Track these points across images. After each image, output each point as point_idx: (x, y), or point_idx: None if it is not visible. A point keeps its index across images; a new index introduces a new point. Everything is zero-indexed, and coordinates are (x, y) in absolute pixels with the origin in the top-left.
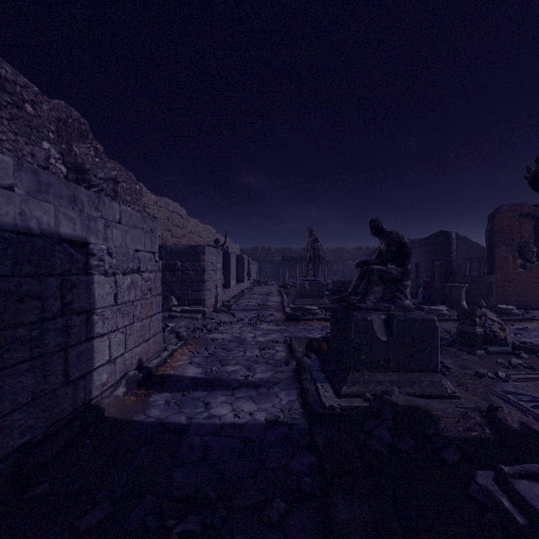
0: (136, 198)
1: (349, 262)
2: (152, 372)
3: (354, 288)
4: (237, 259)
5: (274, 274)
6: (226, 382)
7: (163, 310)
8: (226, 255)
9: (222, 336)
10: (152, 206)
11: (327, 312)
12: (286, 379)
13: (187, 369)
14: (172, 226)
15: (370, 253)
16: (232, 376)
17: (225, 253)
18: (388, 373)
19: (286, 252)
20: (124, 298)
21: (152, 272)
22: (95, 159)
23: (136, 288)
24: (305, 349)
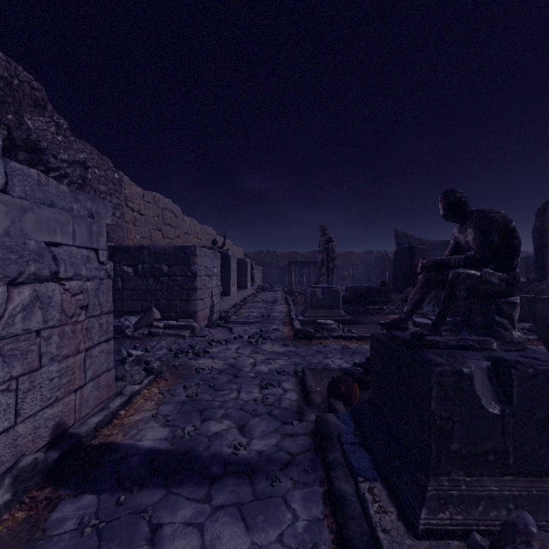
0: (114, 189)
1: (359, 266)
2: (84, 442)
3: (415, 306)
4: (239, 264)
5: (279, 279)
6: (202, 463)
7: (142, 325)
8: (226, 258)
9: (212, 363)
10: (138, 201)
11: (344, 327)
12: (301, 455)
13: (145, 430)
14: (163, 225)
15: (382, 257)
16: (213, 445)
17: (224, 256)
18: (505, 478)
19: (292, 256)
20: (11, 327)
21: (90, 279)
22: (57, 137)
23: (49, 307)
24: (325, 389)
